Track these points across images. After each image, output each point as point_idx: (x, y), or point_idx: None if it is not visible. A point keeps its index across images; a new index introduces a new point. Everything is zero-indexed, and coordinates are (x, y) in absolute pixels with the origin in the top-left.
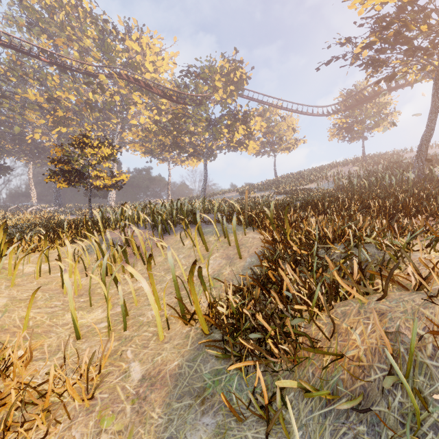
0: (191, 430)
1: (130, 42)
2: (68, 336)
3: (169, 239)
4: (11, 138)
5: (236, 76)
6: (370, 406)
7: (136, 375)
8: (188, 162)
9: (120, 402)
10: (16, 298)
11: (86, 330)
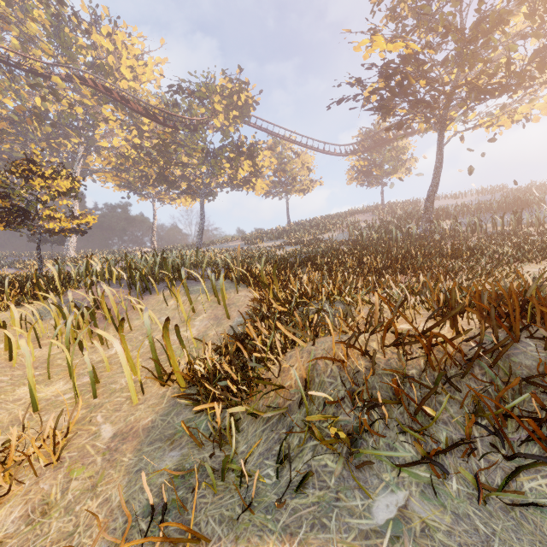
0: (159, 462)
1: (99, 36)
2: (22, 411)
3: (149, 299)
4: None
5: (240, 99)
6: (291, 416)
7: (108, 434)
8: (180, 200)
9: (90, 457)
10: None
11: (46, 404)
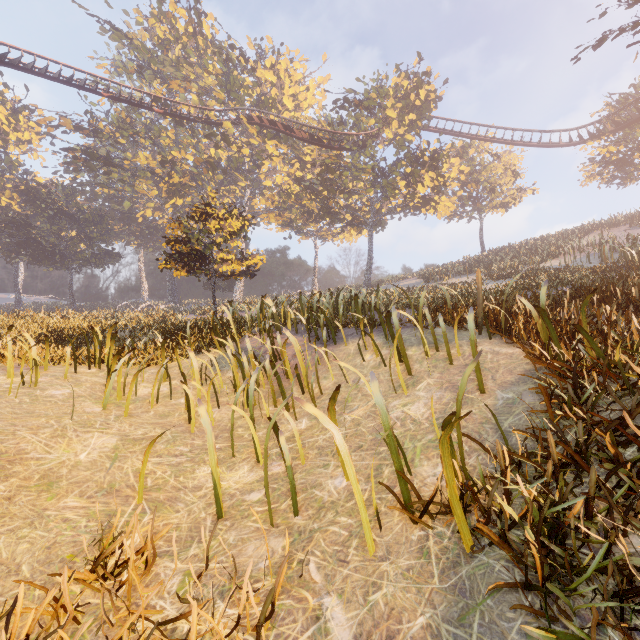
0: None
1: (263, 71)
2: (203, 511)
3: (335, 350)
4: (120, 218)
5: (419, 98)
6: None
7: (342, 633)
8: (342, 235)
9: None
10: (128, 436)
11: (230, 504)
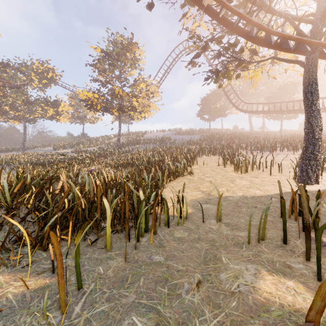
0: None
1: None
2: None
3: None
4: None
5: (49, 75)
6: None
7: None
8: (11, 120)
9: None
10: None
11: None
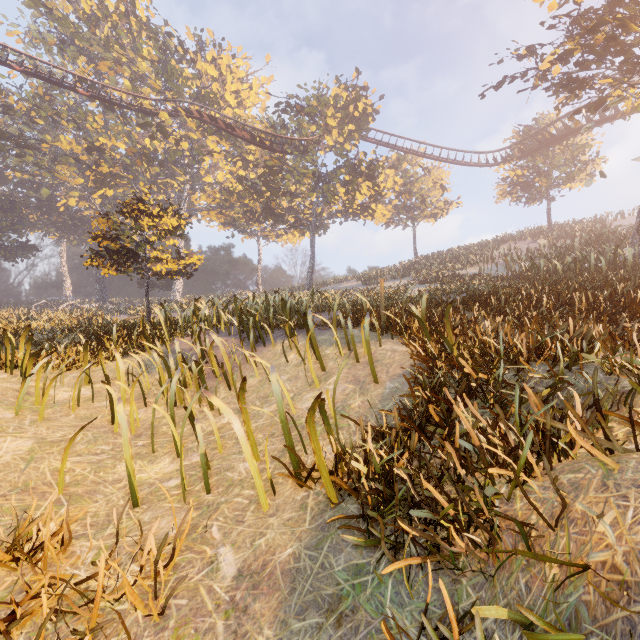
0: None
1: (204, 64)
2: (122, 499)
3: (264, 351)
4: (36, 206)
5: (357, 110)
6: None
7: (229, 569)
8: (286, 236)
9: (206, 615)
10: (45, 439)
11: (149, 491)
